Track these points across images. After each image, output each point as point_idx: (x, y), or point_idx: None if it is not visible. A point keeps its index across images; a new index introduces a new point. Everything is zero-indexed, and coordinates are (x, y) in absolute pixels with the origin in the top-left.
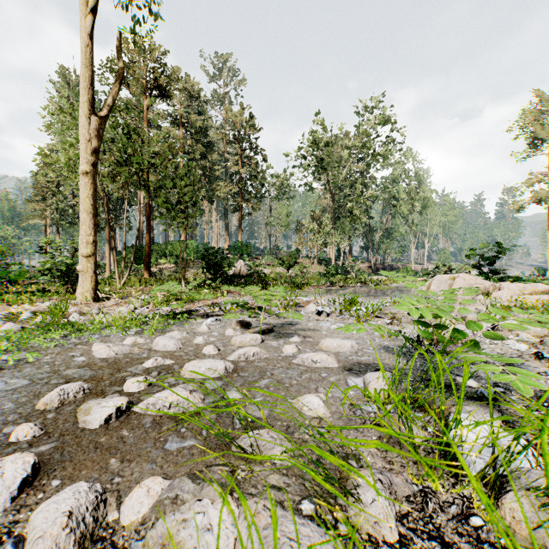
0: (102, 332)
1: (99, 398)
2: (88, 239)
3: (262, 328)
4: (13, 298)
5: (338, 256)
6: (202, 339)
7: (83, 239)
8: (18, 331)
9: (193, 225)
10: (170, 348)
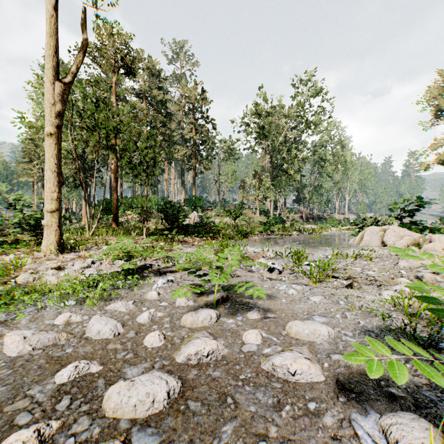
0: (37, 303)
1: None
2: (53, 196)
3: (216, 298)
4: None
5: (275, 208)
6: (148, 316)
7: (48, 196)
8: None
9: (155, 182)
10: (105, 335)
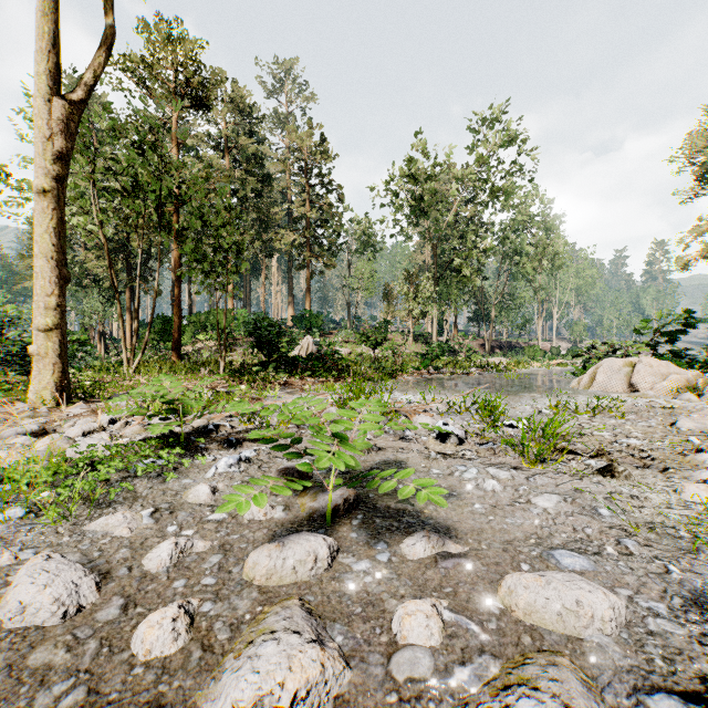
0: None
1: None
2: (48, 302)
3: (332, 502)
4: None
5: (439, 331)
6: (170, 552)
7: (40, 302)
8: None
9: (246, 289)
10: (39, 617)
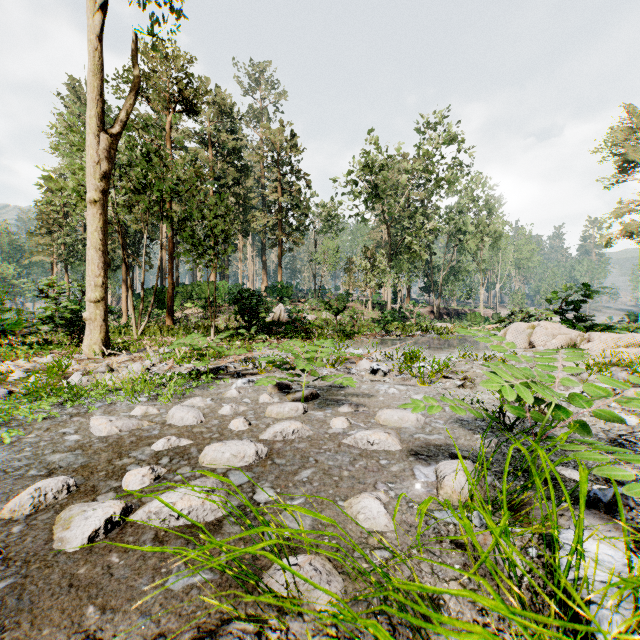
0: (106, 399)
1: (88, 499)
2: (97, 281)
3: (304, 394)
4: (5, 353)
5: (394, 299)
6: (230, 408)
7: (91, 281)
8: (4, 397)
9: (225, 262)
10: (188, 422)
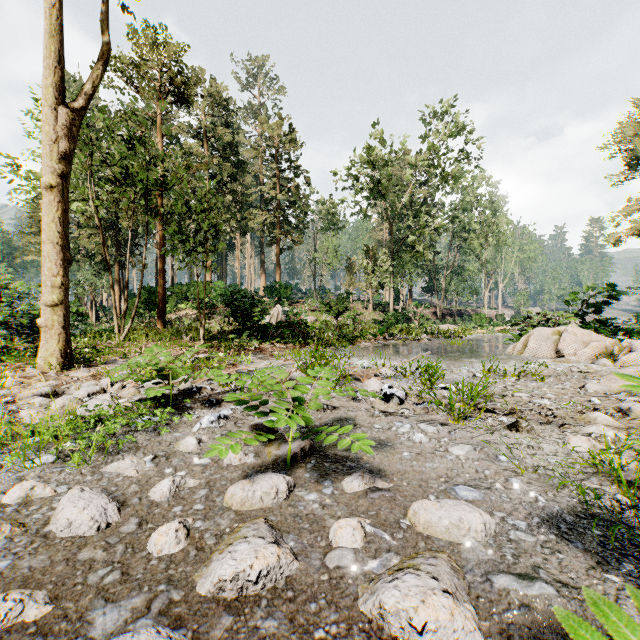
0: None
1: None
2: (54, 281)
3: (291, 451)
4: None
5: (396, 300)
6: (169, 487)
7: (47, 281)
8: None
9: (222, 262)
10: (80, 530)
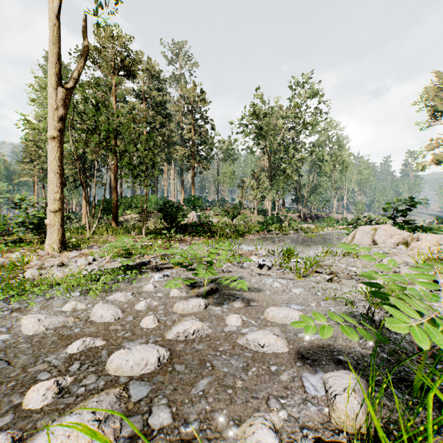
0: (46, 294)
1: None
2: (55, 196)
3: (206, 289)
4: None
5: (273, 207)
6: (144, 304)
7: (51, 196)
8: None
9: (155, 181)
10: (107, 319)
